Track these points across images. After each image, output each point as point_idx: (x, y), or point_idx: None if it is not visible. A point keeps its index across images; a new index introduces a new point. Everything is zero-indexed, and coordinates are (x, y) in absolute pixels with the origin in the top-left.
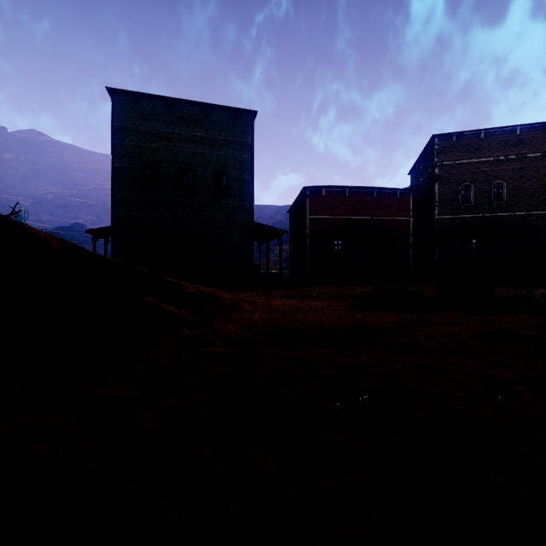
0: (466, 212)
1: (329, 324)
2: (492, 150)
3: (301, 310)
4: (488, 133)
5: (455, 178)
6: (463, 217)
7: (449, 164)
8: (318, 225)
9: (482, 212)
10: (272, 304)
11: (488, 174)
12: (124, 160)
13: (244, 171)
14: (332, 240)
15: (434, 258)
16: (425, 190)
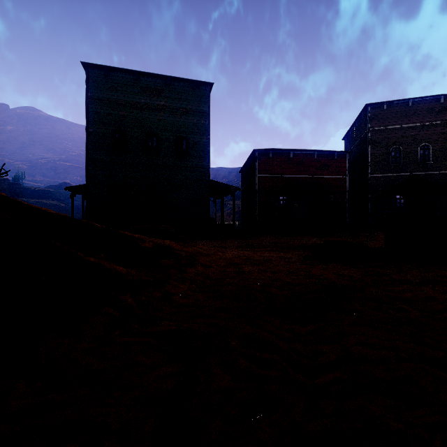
0: (395, 171)
1: (289, 282)
2: (419, 117)
3: (256, 262)
4: (415, 102)
5: (386, 142)
6: (393, 175)
7: (380, 129)
8: (266, 183)
9: (410, 171)
10: (227, 257)
11: (415, 138)
12: (96, 126)
13: (202, 135)
14: (278, 195)
15: (367, 211)
16: (358, 152)
